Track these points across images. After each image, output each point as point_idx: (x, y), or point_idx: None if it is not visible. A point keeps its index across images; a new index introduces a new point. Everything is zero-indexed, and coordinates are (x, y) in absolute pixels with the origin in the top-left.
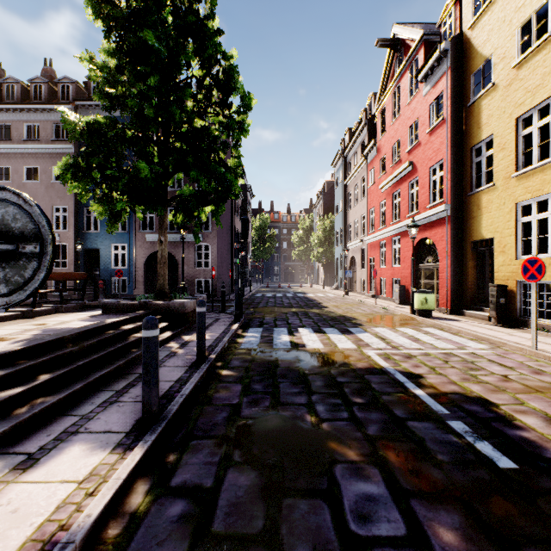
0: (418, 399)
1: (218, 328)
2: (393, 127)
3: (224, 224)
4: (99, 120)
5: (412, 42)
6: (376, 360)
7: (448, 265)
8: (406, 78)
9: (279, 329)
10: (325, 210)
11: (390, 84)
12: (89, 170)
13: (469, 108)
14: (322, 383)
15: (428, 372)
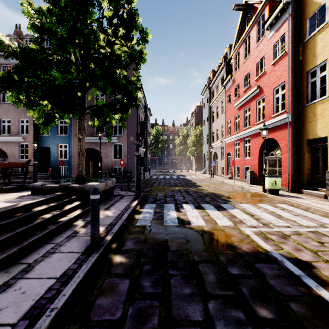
0: None
1: (121, 205)
2: (245, 64)
3: (132, 131)
4: (33, 47)
5: (259, 4)
6: (256, 240)
7: (289, 157)
8: (255, 29)
9: (168, 205)
10: (196, 123)
11: (242, 35)
12: (20, 83)
13: (306, 43)
14: (214, 277)
15: (314, 258)
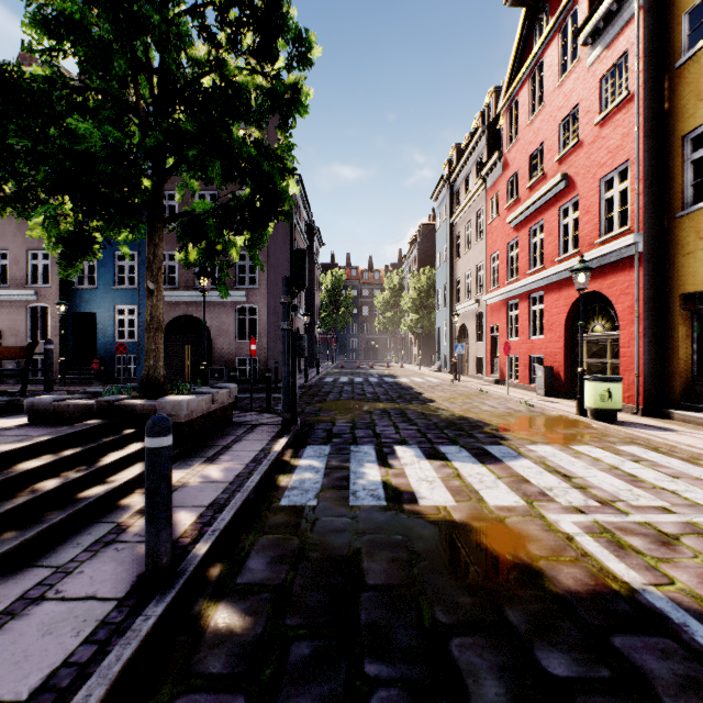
0: None
1: (247, 448)
2: (532, 128)
3: (279, 277)
4: (38, 73)
5: None
6: (596, 554)
7: (638, 334)
8: (555, 47)
9: (360, 448)
10: (421, 263)
11: (526, 63)
12: (2, 154)
13: (679, 70)
14: (502, 690)
15: None
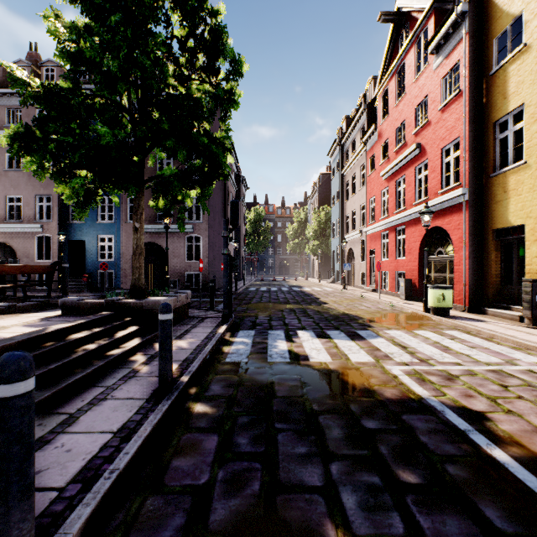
0: (508, 473)
1: (201, 331)
2: (397, 109)
3: (216, 214)
4: (63, 85)
5: (420, 14)
6: (407, 383)
7: (465, 257)
8: (413, 53)
9: (274, 332)
10: (321, 202)
11: (394, 62)
12: (45, 142)
13: (492, 77)
14: (341, 432)
15: (490, 408)
